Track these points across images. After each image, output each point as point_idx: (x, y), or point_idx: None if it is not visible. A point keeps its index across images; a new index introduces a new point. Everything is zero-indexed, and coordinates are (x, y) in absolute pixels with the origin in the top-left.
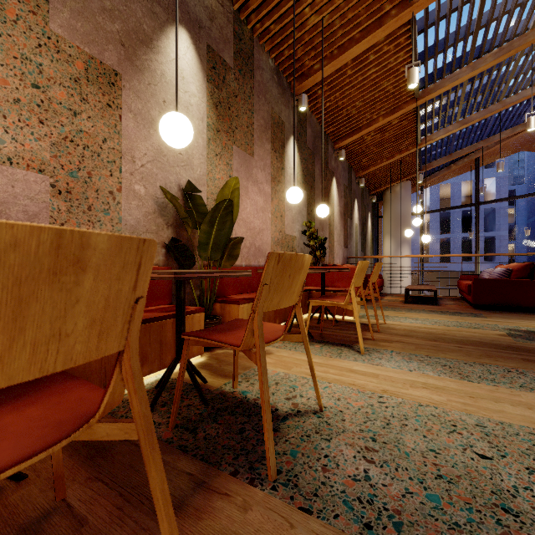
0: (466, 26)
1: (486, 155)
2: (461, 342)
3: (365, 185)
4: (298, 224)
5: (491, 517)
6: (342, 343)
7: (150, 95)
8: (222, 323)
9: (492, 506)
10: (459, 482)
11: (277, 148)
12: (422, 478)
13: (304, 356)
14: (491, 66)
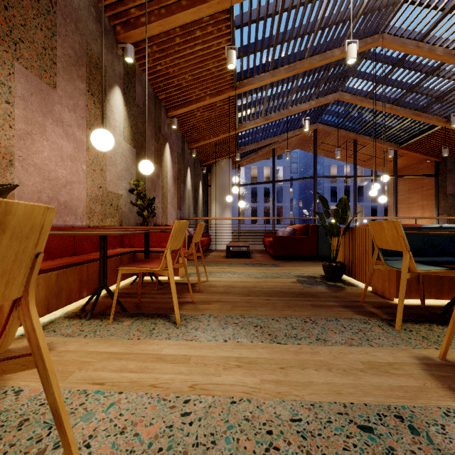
0: (269, 37)
1: (279, 147)
2: (268, 294)
3: (197, 157)
4: (126, 182)
5: None
6: (159, 314)
7: None
8: None
9: None
10: None
11: (96, 92)
12: None
13: (102, 345)
14: (283, 77)
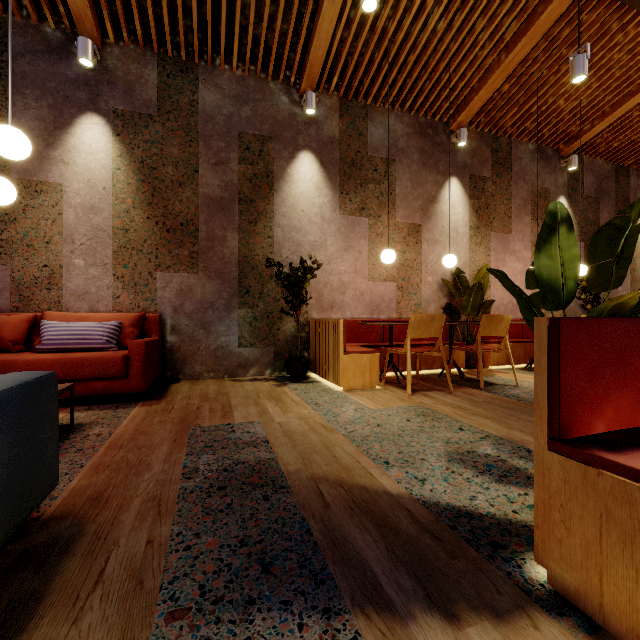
0: None
1: None
2: None
3: None
4: None
5: None
6: None
7: (434, 228)
8: None
9: None
10: None
11: (539, 215)
12: None
13: (532, 376)
14: None
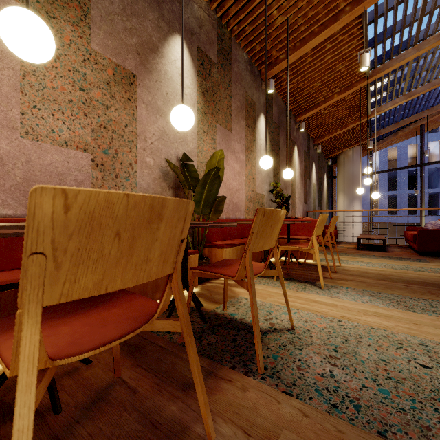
0: (412, 14)
1: (430, 122)
2: (407, 282)
3: (322, 151)
4: (267, 185)
5: (430, 407)
6: (305, 281)
7: (156, 90)
8: (210, 263)
9: (431, 400)
10: (404, 382)
11: (250, 124)
12: (375, 378)
13: (275, 289)
14: (434, 46)
